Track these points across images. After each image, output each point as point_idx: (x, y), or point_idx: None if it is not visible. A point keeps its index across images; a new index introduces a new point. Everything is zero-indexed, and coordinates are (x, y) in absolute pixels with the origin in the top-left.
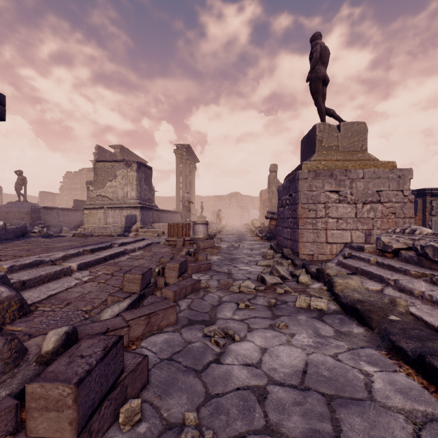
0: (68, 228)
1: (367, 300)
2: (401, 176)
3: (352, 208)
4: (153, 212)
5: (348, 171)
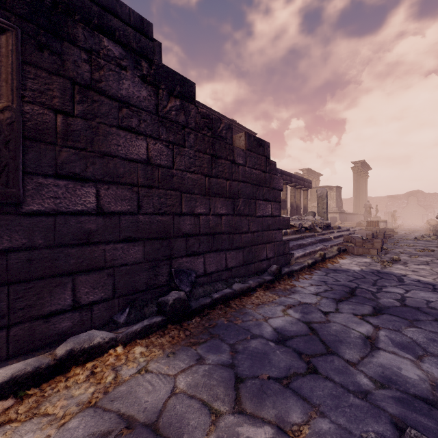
0: None
1: None
2: None
3: None
4: (343, 215)
5: None
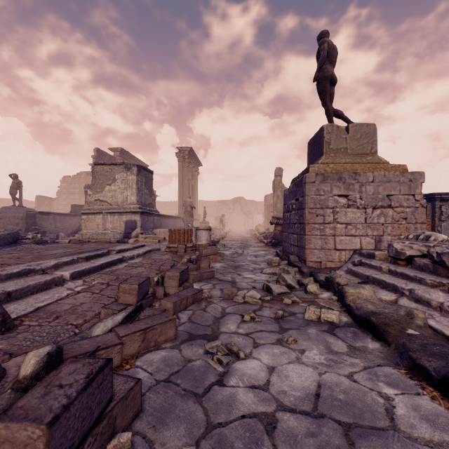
0: (65, 234)
1: (381, 312)
2: (412, 179)
3: (361, 213)
4: (154, 217)
5: (357, 174)
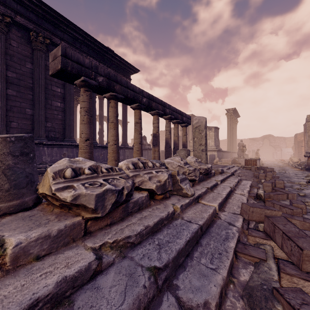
0: None
1: None
2: None
3: None
4: (220, 152)
5: None
